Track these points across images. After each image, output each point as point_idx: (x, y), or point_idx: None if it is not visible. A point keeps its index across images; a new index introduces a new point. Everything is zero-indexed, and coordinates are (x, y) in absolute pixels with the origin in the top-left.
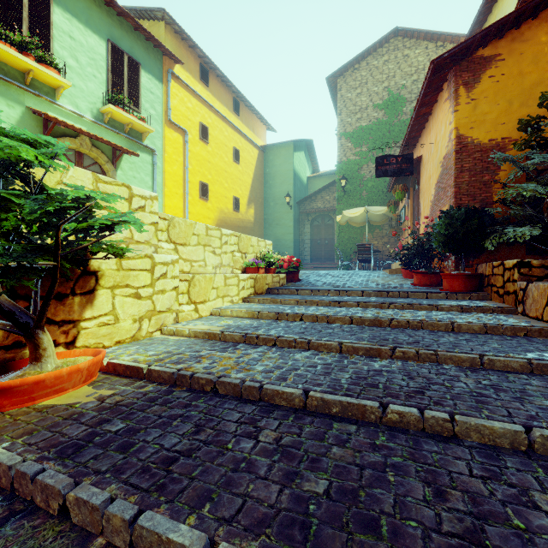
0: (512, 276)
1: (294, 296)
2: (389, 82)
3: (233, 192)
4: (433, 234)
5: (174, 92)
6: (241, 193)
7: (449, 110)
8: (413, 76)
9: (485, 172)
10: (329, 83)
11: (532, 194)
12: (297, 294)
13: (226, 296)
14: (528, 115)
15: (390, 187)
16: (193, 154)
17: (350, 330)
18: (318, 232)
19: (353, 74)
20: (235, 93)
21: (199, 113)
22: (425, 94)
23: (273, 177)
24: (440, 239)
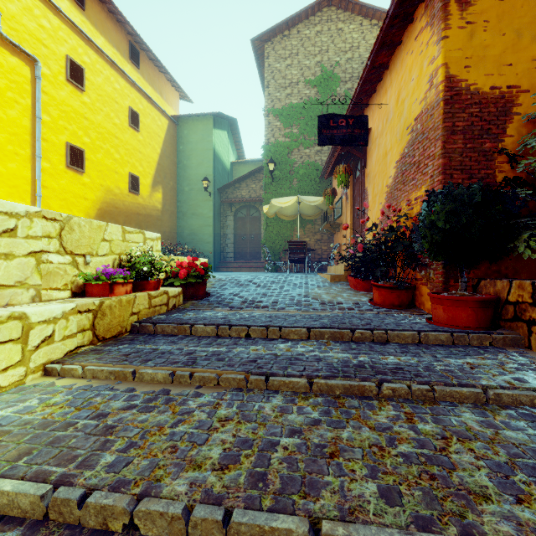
0: None
1: (178, 347)
2: (322, 57)
3: (129, 167)
4: (422, 228)
5: None
6: (143, 171)
7: (429, 42)
8: (348, 54)
9: (486, 136)
10: (255, 48)
11: None
12: (190, 335)
13: None
14: None
15: (328, 171)
16: (52, 100)
17: None
18: (243, 225)
19: (282, 41)
20: (133, 36)
21: (65, 42)
22: (391, 22)
23: (188, 156)
24: (434, 237)
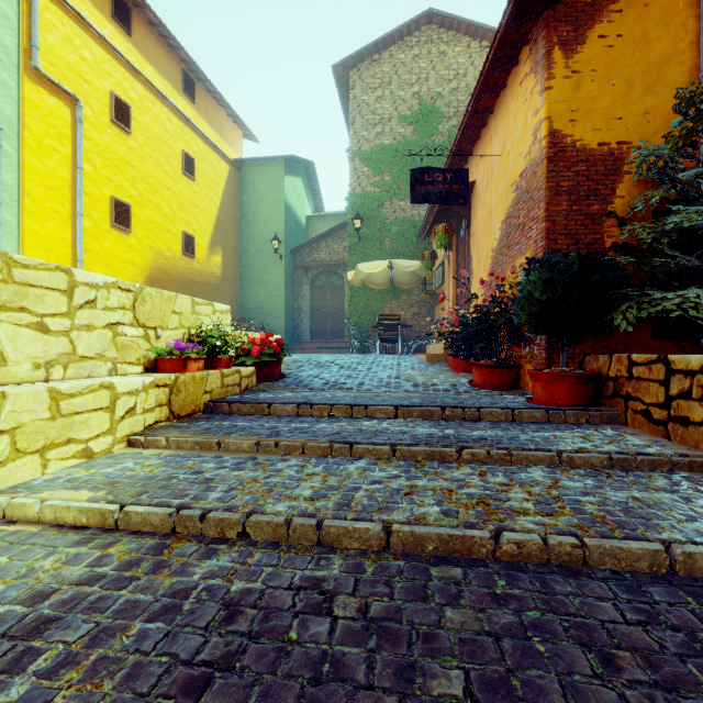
0: (700, 388)
1: (259, 423)
2: (420, 87)
3: (182, 224)
4: (519, 299)
5: (48, 19)
6: (199, 229)
7: (533, 91)
8: (452, 83)
9: (593, 198)
10: (337, 75)
11: (700, 230)
12: (268, 414)
13: (60, 445)
14: (694, 82)
15: (426, 230)
16: (95, 146)
17: (390, 617)
18: (322, 296)
19: (371, 67)
20: (187, 64)
21: (109, 75)
22: (493, 65)
23: (254, 210)
24: (532, 309)
